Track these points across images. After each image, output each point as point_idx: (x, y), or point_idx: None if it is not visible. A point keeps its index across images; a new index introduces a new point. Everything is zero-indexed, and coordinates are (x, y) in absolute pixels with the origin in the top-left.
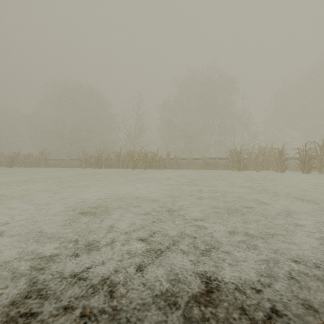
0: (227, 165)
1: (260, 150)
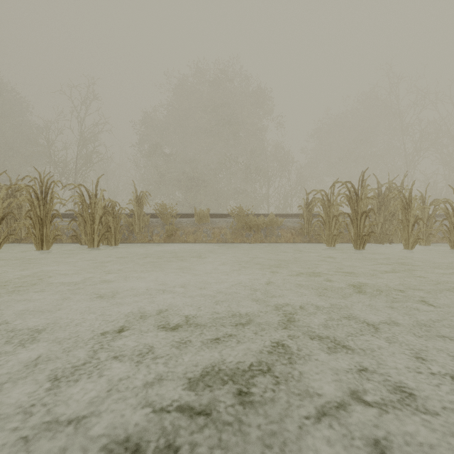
0: (298, 231)
1: (386, 191)
